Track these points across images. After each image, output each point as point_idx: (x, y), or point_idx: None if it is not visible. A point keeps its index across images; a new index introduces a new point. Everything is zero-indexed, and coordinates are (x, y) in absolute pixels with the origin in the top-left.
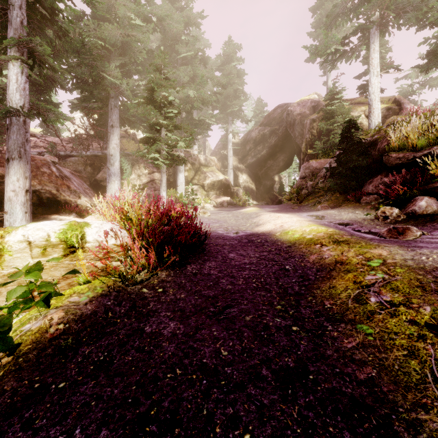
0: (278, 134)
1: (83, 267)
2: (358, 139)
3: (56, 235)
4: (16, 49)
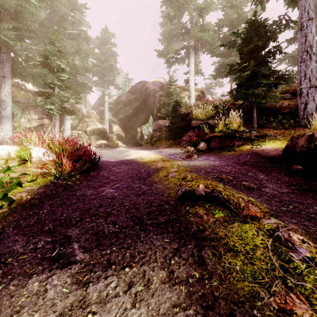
0: (140, 100)
1: (30, 172)
2: (180, 112)
3: (14, 153)
4: None
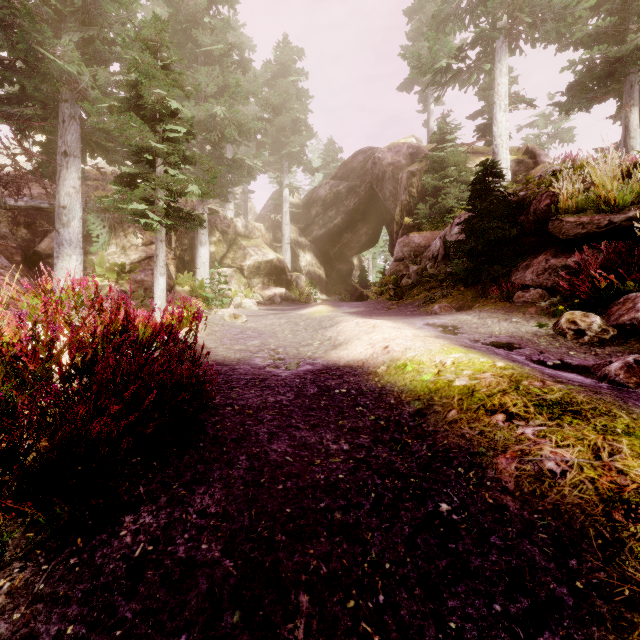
0: (360, 193)
1: None
2: (501, 194)
3: None
4: None
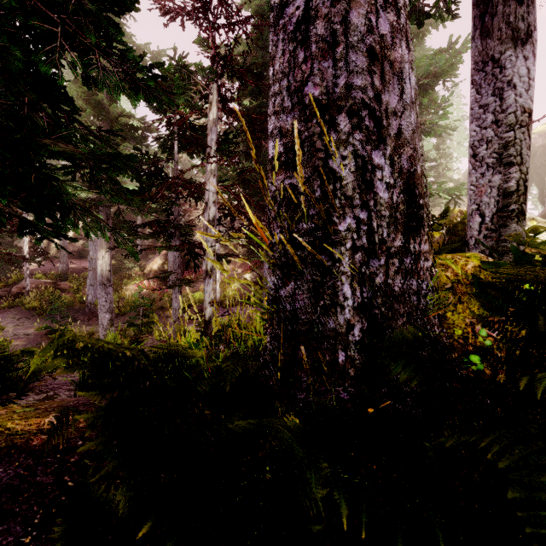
0: None
1: None
2: None
3: None
4: None
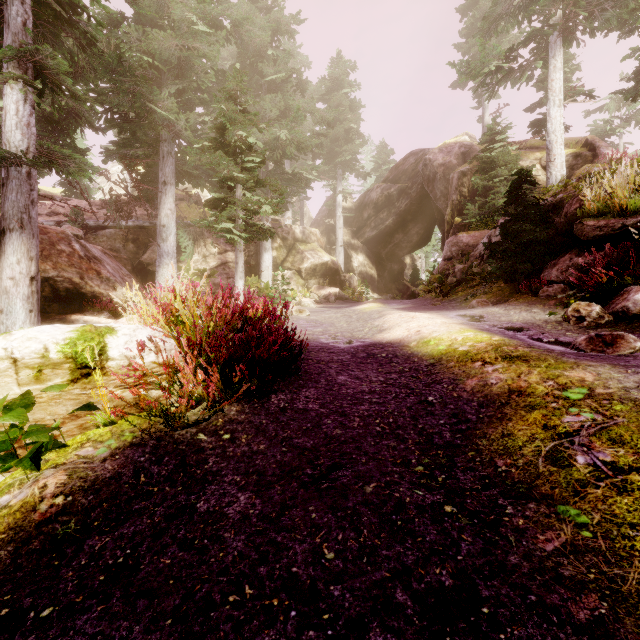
0: (411, 195)
1: (103, 400)
2: (534, 200)
3: (58, 348)
4: (16, 64)
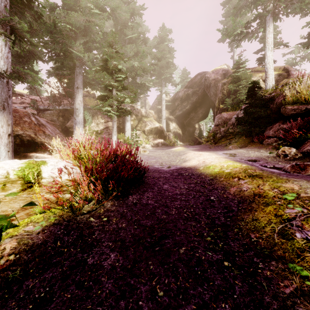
0: (198, 94)
1: (39, 200)
2: (260, 96)
3: (14, 173)
4: (1, 27)
